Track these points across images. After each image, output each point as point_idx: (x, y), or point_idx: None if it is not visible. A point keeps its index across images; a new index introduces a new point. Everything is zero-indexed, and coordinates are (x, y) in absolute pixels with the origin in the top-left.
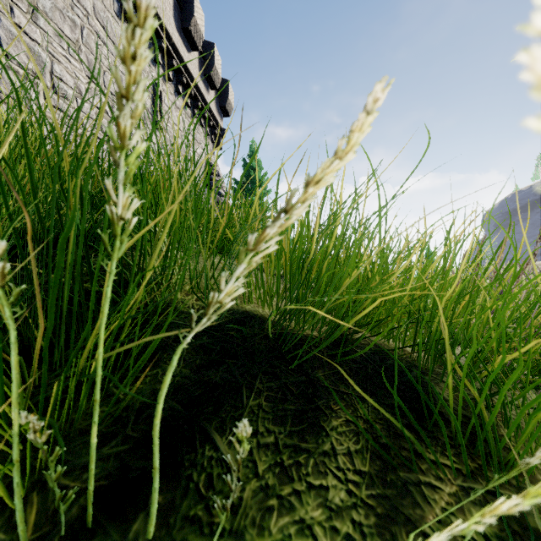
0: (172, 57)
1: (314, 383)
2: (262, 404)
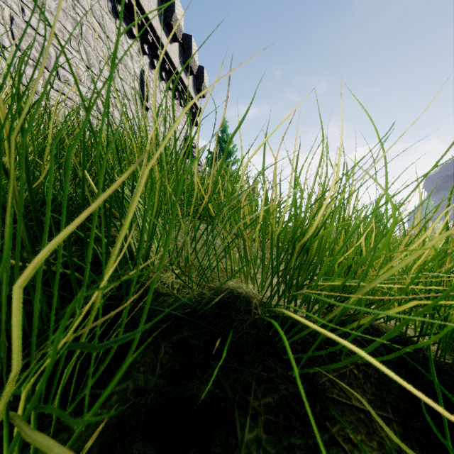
0: (157, 47)
1: (319, 394)
2: (261, 437)
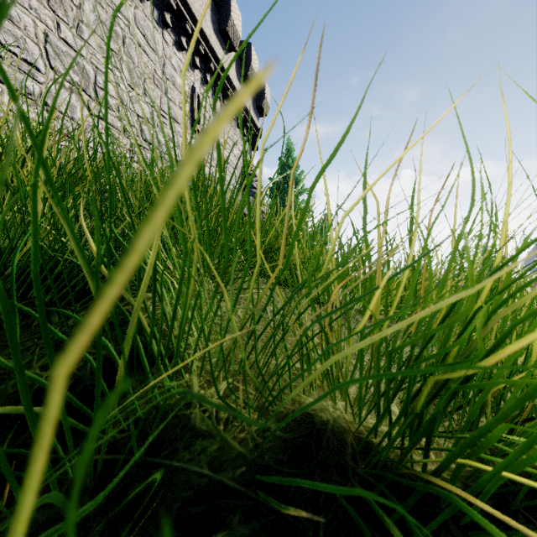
0: (210, 60)
1: None
2: None
